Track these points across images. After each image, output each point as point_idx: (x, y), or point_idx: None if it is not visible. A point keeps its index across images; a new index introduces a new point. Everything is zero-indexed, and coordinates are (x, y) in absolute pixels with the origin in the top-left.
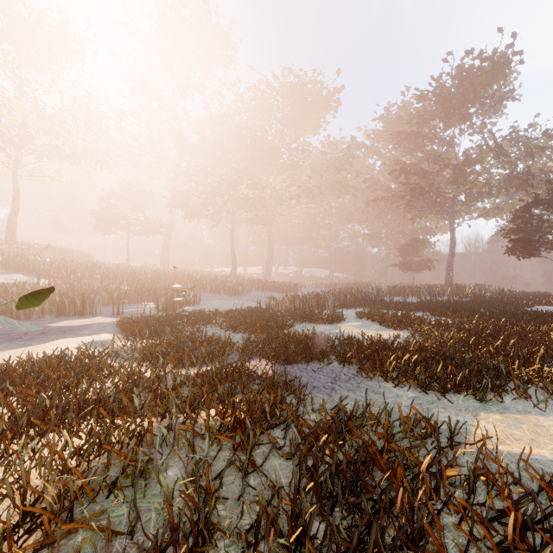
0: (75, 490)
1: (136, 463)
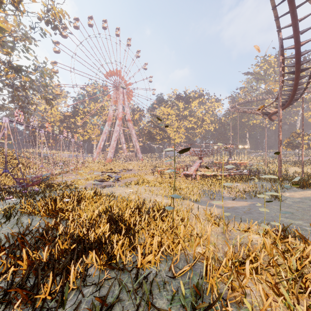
0: (232, 310)
1: (195, 308)
